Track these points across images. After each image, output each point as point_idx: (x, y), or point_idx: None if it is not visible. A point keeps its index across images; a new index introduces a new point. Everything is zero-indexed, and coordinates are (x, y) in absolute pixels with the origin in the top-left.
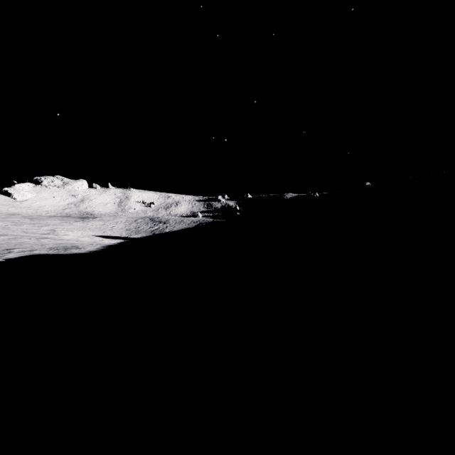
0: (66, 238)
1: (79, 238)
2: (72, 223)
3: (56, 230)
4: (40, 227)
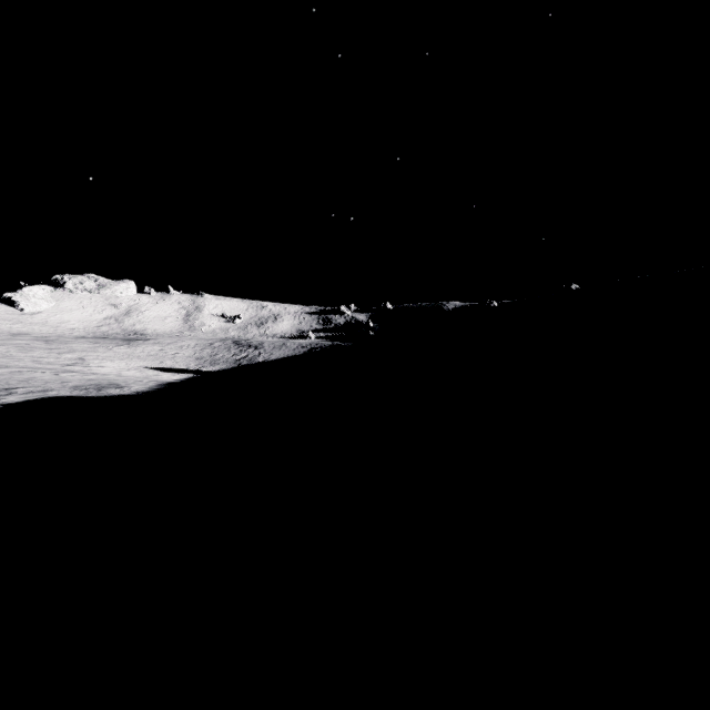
0: (101, 371)
1: (122, 371)
2: (112, 348)
3: (86, 359)
4: (62, 354)
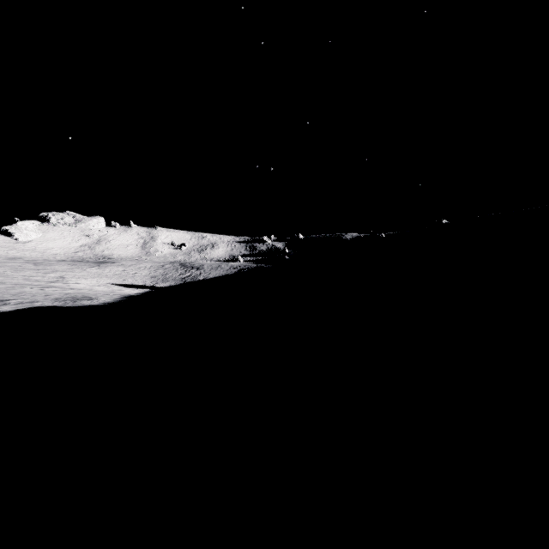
0: (77, 287)
1: (93, 287)
2: (86, 269)
3: (65, 278)
4: (46, 273)
